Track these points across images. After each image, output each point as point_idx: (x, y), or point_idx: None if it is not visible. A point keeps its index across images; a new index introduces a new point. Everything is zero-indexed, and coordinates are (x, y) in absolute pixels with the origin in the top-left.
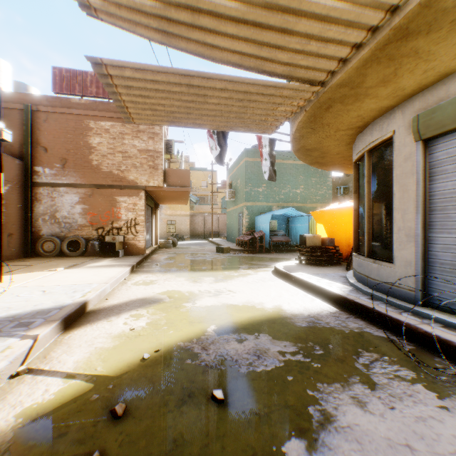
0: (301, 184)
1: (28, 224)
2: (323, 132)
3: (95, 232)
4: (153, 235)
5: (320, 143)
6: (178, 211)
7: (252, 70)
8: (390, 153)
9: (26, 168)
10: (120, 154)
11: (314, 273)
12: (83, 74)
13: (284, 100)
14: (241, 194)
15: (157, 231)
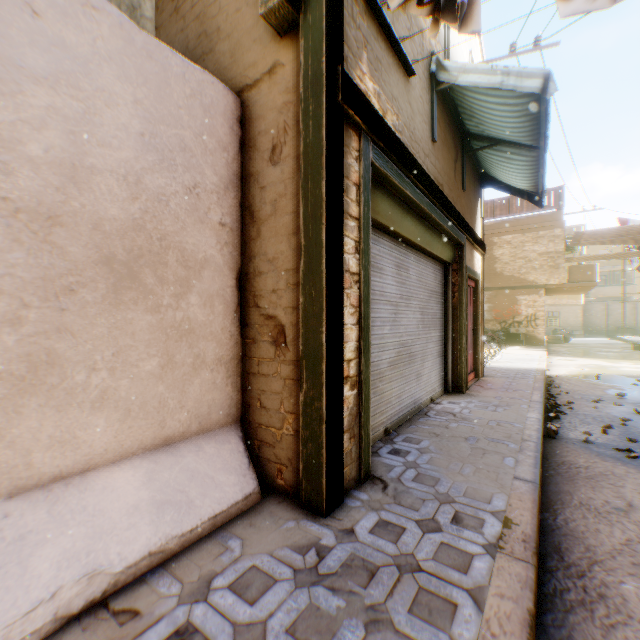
0: None
1: None
2: None
3: (498, 325)
4: None
5: None
6: (562, 299)
7: None
8: None
9: None
10: (519, 260)
11: None
12: (489, 203)
13: None
14: None
15: None
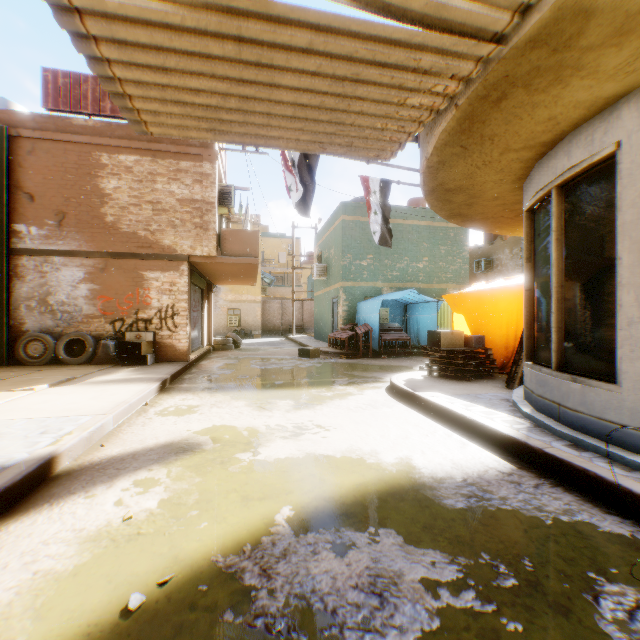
0: (425, 255)
1: (2, 314)
2: (480, 155)
3: (111, 326)
4: (204, 331)
5: (471, 177)
6: (244, 295)
7: (364, 7)
8: (607, 186)
9: (0, 226)
10: (149, 206)
11: (457, 394)
12: (91, 81)
13: (421, 79)
14: (336, 269)
15: (211, 324)
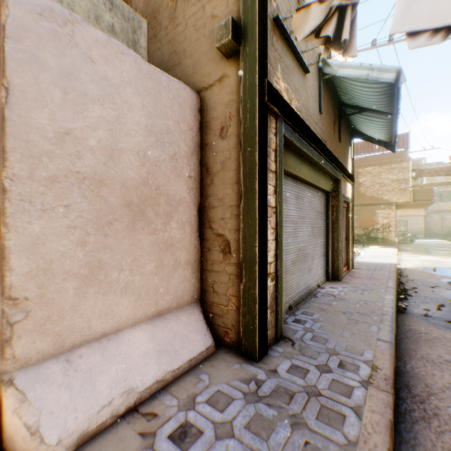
0: None
1: None
2: None
3: (362, 231)
4: None
5: None
6: (408, 212)
7: None
8: None
9: None
10: (377, 185)
11: None
12: (355, 144)
13: None
14: None
15: None
